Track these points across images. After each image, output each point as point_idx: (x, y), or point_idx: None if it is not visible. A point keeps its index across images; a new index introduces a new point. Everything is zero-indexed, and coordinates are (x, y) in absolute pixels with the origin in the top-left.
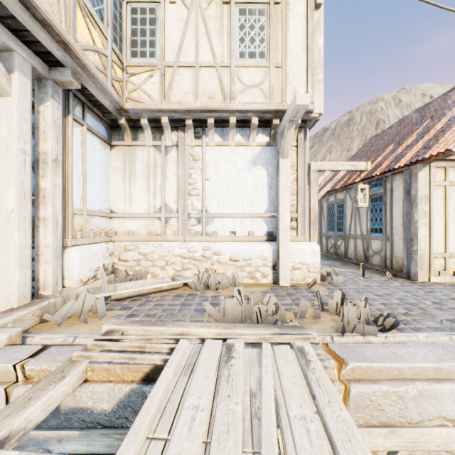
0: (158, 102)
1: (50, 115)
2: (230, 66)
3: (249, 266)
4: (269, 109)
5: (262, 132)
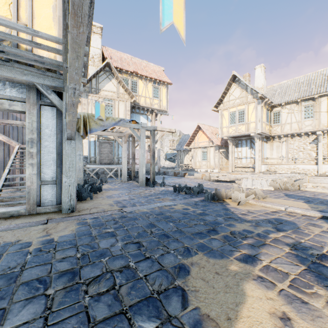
0: (280, 133)
1: (260, 143)
2: (301, 122)
3: (308, 171)
4: (314, 130)
5: (314, 134)
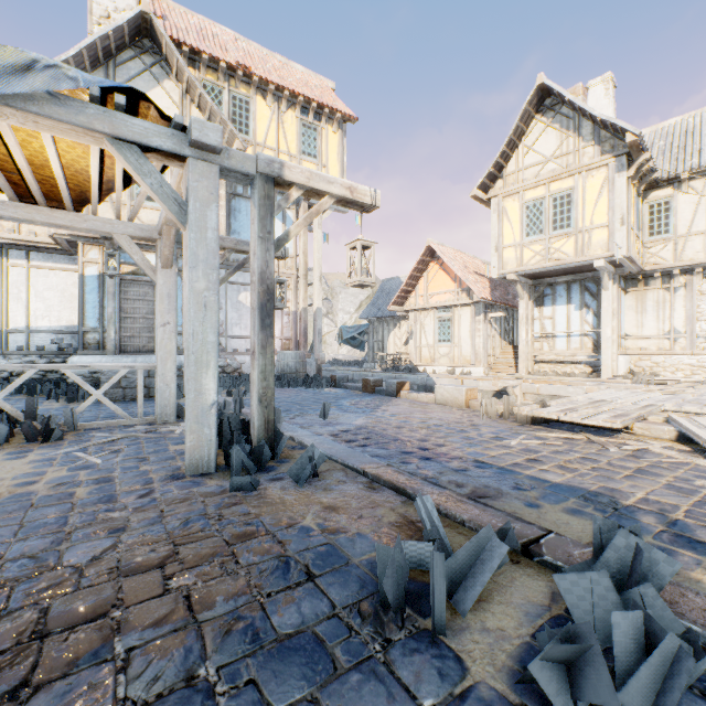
0: (671, 262)
1: (615, 291)
2: None
3: None
4: None
5: None
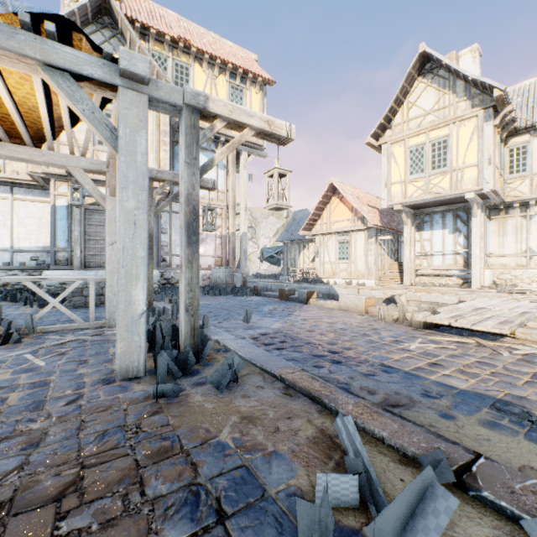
0: (527, 195)
1: (482, 218)
2: None
3: None
4: None
5: None
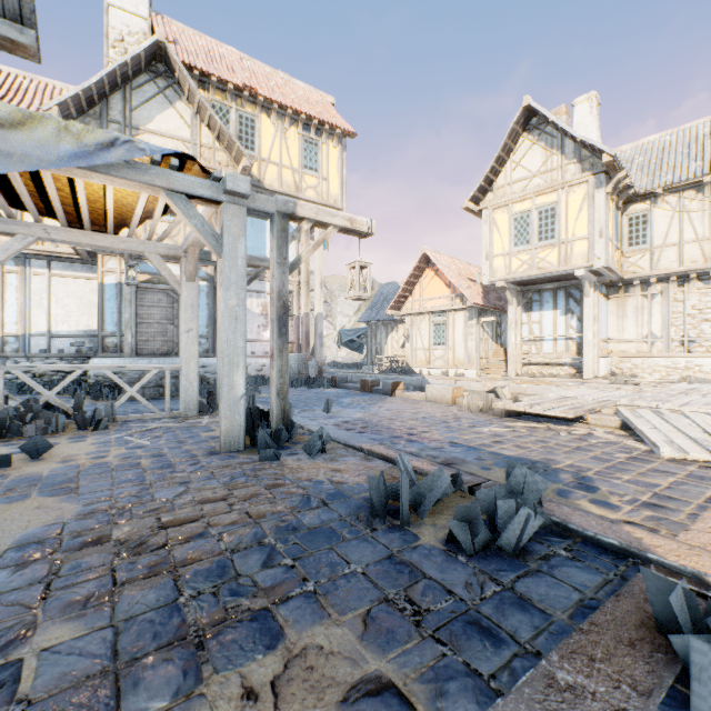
0: (648, 271)
1: (596, 298)
2: (710, 239)
3: None
4: None
5: None
